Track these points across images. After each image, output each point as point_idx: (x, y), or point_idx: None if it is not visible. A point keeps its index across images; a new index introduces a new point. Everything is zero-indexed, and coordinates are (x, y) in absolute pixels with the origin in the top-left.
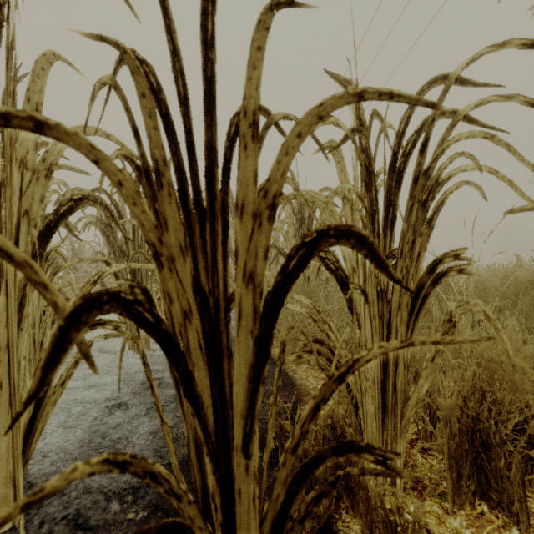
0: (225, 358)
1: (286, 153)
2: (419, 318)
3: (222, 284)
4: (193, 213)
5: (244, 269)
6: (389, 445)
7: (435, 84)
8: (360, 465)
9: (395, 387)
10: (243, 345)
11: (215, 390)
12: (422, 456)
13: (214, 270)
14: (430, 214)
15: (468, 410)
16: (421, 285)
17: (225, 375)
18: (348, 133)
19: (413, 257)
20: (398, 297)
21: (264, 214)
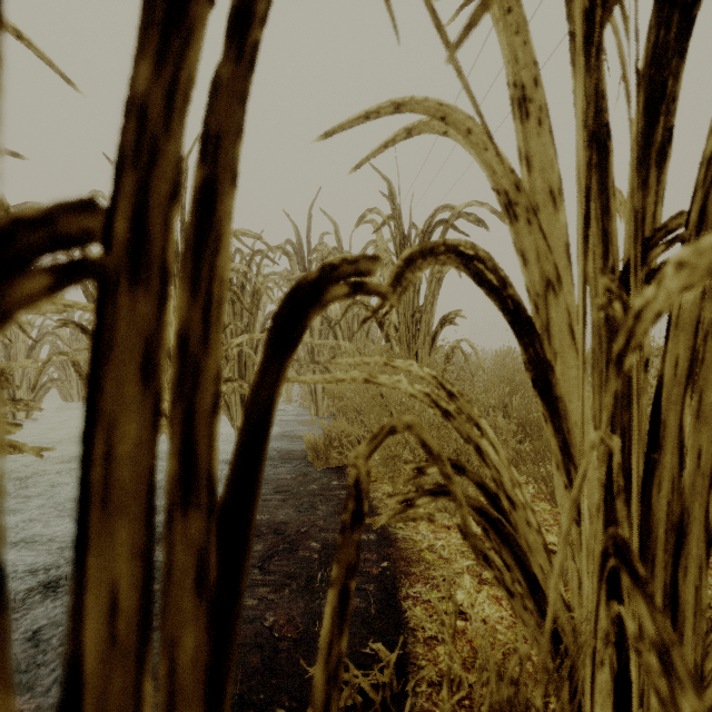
0: None
1: None
2: None
3: None
4: None
5: None
6: None
7: None
8: None
9: (676, 597)
10: None
11: None
12: None
13: None
14: None
15: None
16: None
17: None
18: None
19: None
20: (687, 347)
21: None
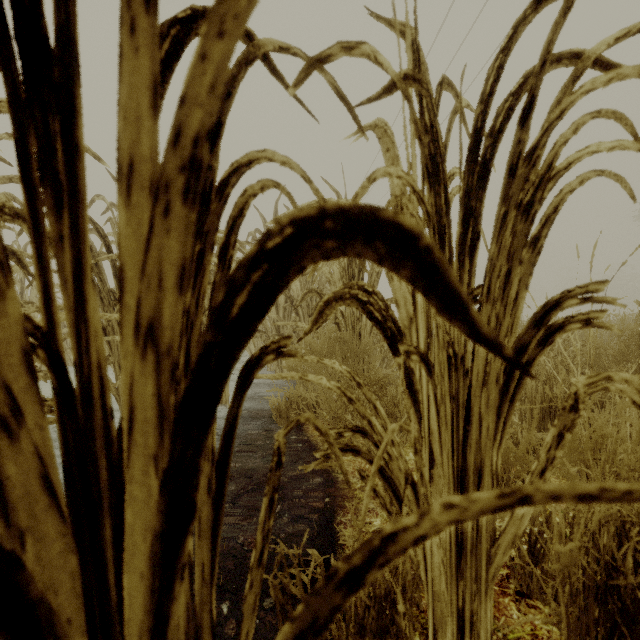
0: (106, 512)
1: (220, 30)
2: (516, 399)
3: (96, 350)
4: (40, 192)
5: (136, 314)
6: (467, 605)
7: (548, 1)
8: (421, 639)
9: None
10: (139, 486)
11: (90, 580)
12: (519, 609)
13: (81, 318)
14: (536, 228)
15: (598, 553)
16: (522, 346)
17: (107, 550)
18: (396, 79)
19: (508, 299)
20: (482, 365)
21: (174, 185)
